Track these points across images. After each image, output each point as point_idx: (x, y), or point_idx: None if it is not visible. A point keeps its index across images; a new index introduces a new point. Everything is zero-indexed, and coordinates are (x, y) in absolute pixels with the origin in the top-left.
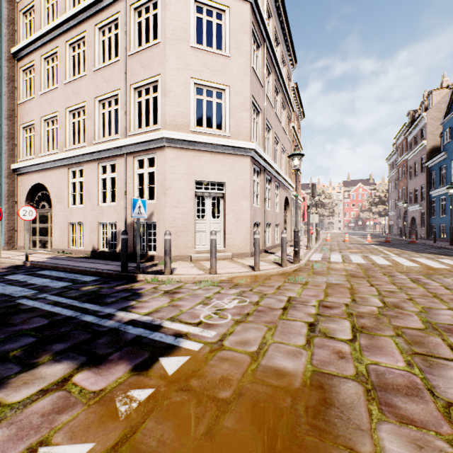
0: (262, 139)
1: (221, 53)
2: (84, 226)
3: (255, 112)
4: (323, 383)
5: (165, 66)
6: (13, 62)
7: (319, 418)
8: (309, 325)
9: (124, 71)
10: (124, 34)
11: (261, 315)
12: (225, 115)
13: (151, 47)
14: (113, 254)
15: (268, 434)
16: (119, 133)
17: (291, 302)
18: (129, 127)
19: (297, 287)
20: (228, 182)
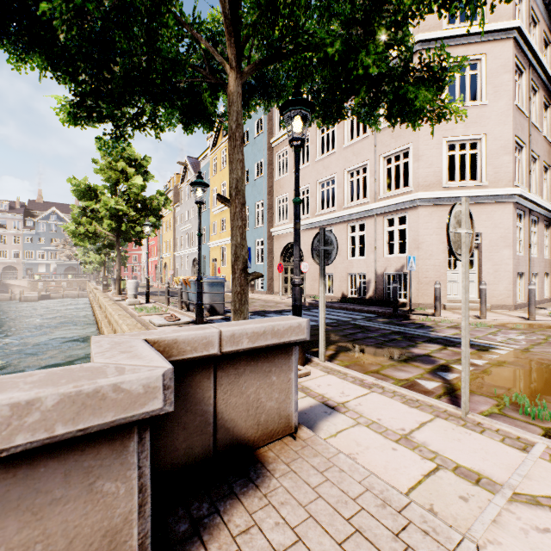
0: (526, 176)
1: (477, 104)
2: (334, 276)
3: (517, 149)
4: None
5: (417, 135)
6: (271, 150)
7: None
8: None
9: (373, 144)
10: None
11: None
12: (480, 164)
13: None
14: (363, 300)
15: None
16: (368, 197)
17: None
18: (378, 191)
19: None
20: (485, 232)
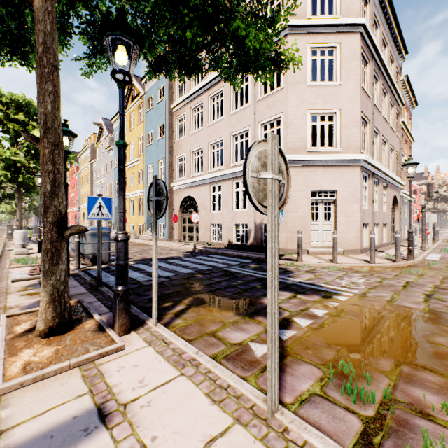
0: (370, 146)
1: (333, 83)
2: (222, 226)
3: (363, 123)
4: (435, 313)
5: (287, 106)
6: (171, 114)
7: (433, 320)
8: (426, 295)
9: (253, 113)
10: (253, 85)
11: (386, 287)
12: (336, 134)
13: (276, 93)
14: (245, 246)
15: (405, 319)
16: None
17: (409, 284)
18: None
19: (413, 276)
20: (339, 190)
